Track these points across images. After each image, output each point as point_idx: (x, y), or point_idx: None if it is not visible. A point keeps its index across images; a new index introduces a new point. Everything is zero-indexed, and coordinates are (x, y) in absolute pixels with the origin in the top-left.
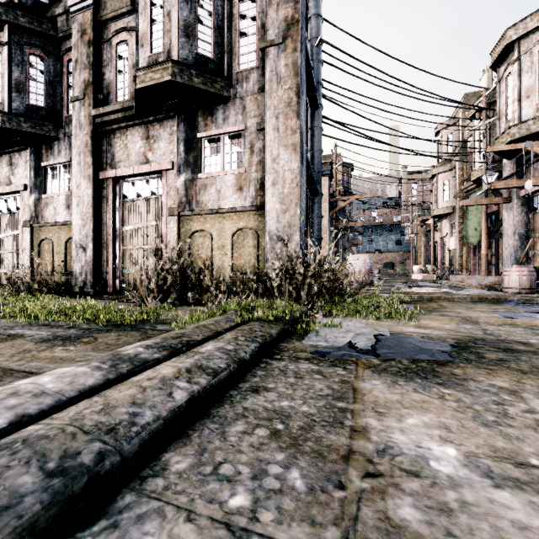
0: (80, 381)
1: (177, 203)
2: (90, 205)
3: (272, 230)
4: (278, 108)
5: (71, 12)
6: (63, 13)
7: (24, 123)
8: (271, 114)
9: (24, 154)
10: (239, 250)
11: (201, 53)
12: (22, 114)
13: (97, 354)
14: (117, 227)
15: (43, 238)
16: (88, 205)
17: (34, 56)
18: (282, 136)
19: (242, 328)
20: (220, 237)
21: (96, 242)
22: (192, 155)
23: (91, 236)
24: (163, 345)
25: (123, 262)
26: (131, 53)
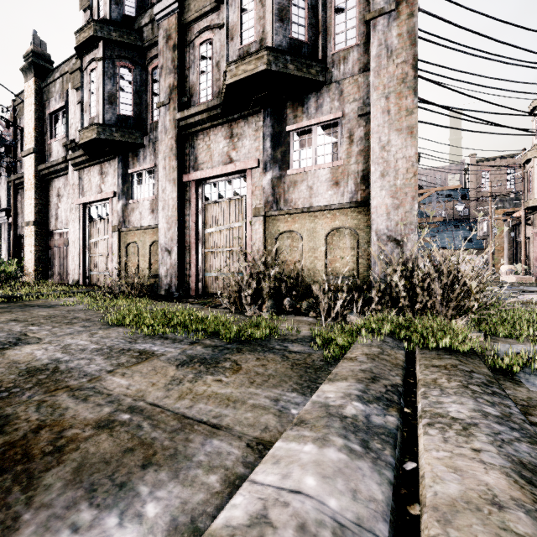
0: (362, 490)
1: (263, 203)
2: (175, 209)
3: (380, 229)
4: (388, 86)
5: (157, 19)
6: (149, 22)
7: (116, 132)
8: (379, 95)
9: (113, 163)
10: (334, 252)
11: (295, 37)
12: (113, 124)
13: (265, 394)
14: (199, 230)
15: (129, 242)
16: (173, 209)
17: (124, 67)
18: (394, 118)
19: (433, 362)
20: (311, 238)
21: (180, 246)
22: (279, 150)
23: (176, 239)
24: (376, 396)
25: (205, 265)
26: (214, 51)
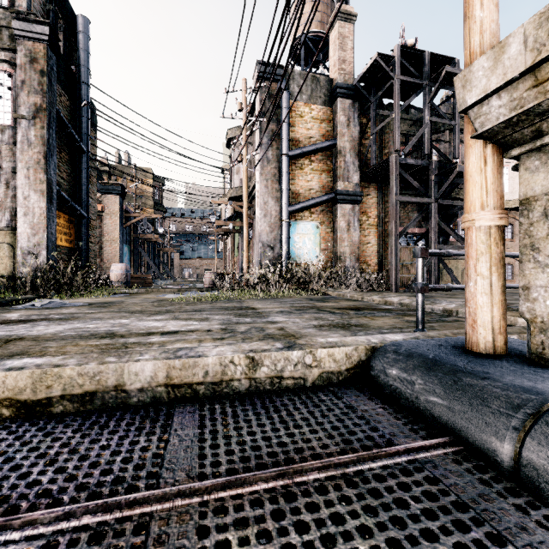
0: None
1: None
2: None
3: (24, 246)
4: (29, 163)
5: None
6: None
7: None
8: (23, 166)
9: None
10: None
11: None
12: None
13: None
14: None
15: None
16: None
17: None
18: (33, 183)
19: None
20: None
21: None
22: None
23: None
24: None
25: None
26: None
